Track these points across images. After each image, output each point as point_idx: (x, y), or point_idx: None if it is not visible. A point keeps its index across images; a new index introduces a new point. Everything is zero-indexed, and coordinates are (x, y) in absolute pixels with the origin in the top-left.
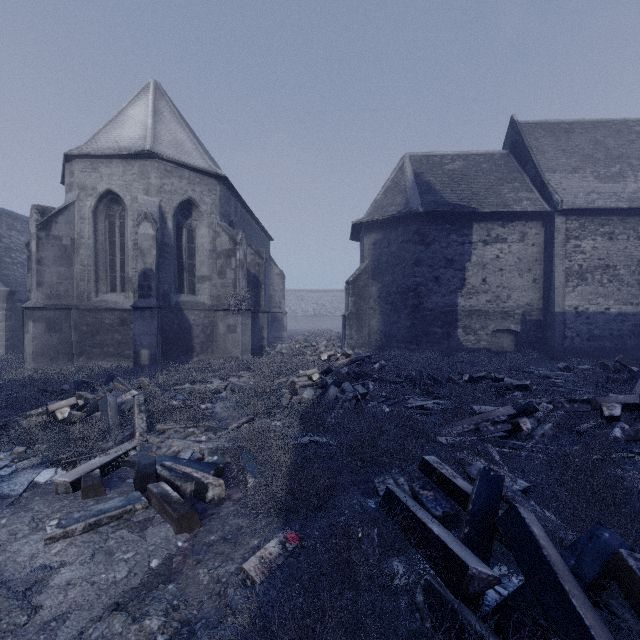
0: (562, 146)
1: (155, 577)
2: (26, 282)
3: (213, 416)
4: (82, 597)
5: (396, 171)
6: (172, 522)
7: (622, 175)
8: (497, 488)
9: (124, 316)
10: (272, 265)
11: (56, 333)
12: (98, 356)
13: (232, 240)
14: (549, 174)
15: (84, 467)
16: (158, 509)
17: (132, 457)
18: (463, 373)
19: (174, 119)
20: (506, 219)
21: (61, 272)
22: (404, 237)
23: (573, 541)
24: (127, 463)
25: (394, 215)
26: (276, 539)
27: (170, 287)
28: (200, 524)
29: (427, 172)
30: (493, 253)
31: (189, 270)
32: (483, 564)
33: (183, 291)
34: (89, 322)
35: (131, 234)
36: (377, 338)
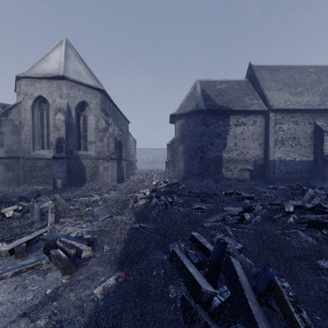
0: (273, 78)
1: (47, 298)
2: None
3: (92, 214)
4: (6, 310)
5: (192, 88)
6: (60, 270)
7: (302, 93)
8: (223, 248)
9: (48, 162)
10: (129, 135)
11: (11, 171)
12: (34, 183)
13: (106, 123)
14: (267, 91)
15: (17, 242)
16: (54, 263)
17: (44, 236)
18: (222, 191)
19: (76, 59)
20: (246, 113)
21: (14, 139)
22: (196, 122)
23: (256, 273)
24: (41, 239)
25: (191, 111)
26: (113, 277)
27: (73, 147)
28: (76, 270)
29: (208, 89)
30: (240, 130)
31: (84, 138)
32: (210, 286)
33: (80, 149)
34: (29, 165)
35: (52, 119)
36: (182, 173)
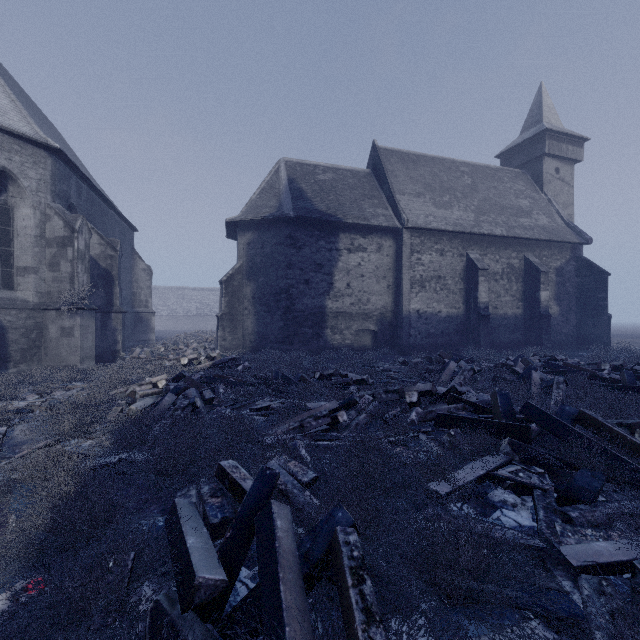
0: (410, 173)
1: None
2: None
3: (6, 442)
4: None
5: (272, 174)
6: None
7: (450, 204)
8: (269, 486)
9: None
10: (136, 259)
11: None
12: None
13: (68, 226)
14: (400, 196)
15: None
16: None
17: None
18: (316, 371)
19: None
20: (366, 231)
21: None
22: (277, 239)
23: (315, 525)
24: None
25: (267, 217)
26: (8, 592)
27: None
28: None
29: (300, 179)
30: (356, 260)
31: (3, 259)
32: (220, 569)
33: None
34: None
35: None
36: (252, 339)
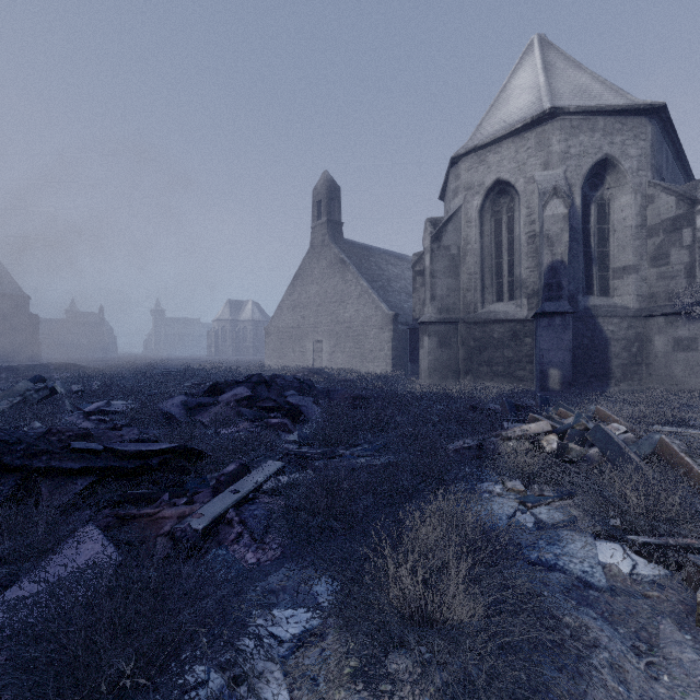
0: None
1: None
2: (402, 307)
3: None
4: None
5: None
6: None
7: None
8: None
9: (516, 328)
10: None
11: (445, 349)
12: (485, 376)
13: (683, 200)
14: None
15: None
16: None
17: None
18: None
19: (569, 65)
20: None
21: (449, 284)
22: None
23: None
24: None
25: None
26: None
27: (576, 287)
28: None
29: None
30: None
31: (599, 262)
32: None
33: (591, 292)
34: (476, 337)
35: (524, 226)
36: None
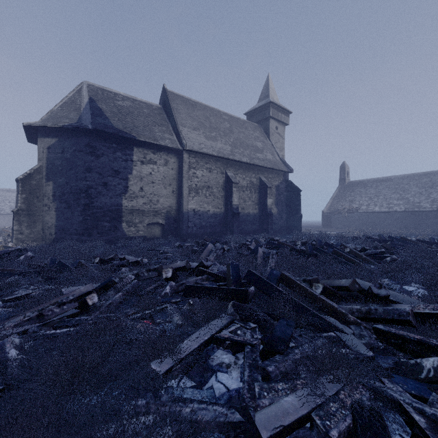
0: (190, 113)
1: None
2: None
3: None
4: None
5: (74, 92)
6: None
7: (216, 138)
8: None
9: None
10: None
11: None
12: None
13: None
14: (182, 127)
15: None
16: None
17: None
18: (97, 257)
19: None
20: (156, 149)
21: None
22: (77, 147)
23: None
24: None
25: (66, 126)
26: None
27: None
28: None
29: (101, 101)
30: (148, 170)
31: None
32: None
33: None
34: None
35: None
36: (52, 232)
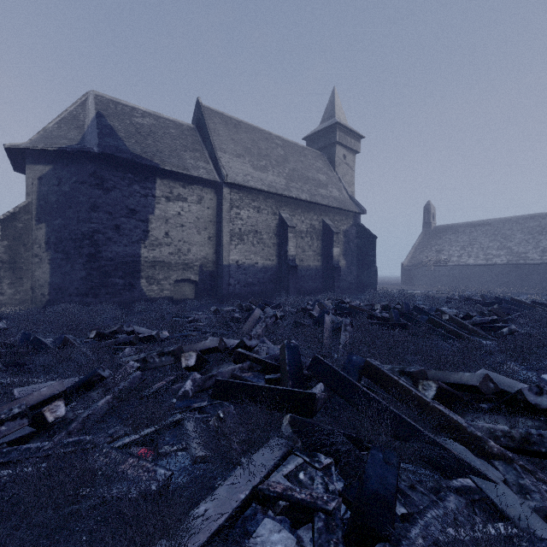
0: (232, 135)
1: None
2: None
3: None
4: None
5: (77, 104)
6: None
7: (266, 168)
8: None
9: None
10: None
11: None
12: None
13: None
14: (221, 153)
15: None
16: None
17: None
18: (93, 329)
19: None
20: (187, 181)
21: None
22: (79, 177)
23: None
24: None
25: (63, 148)
26: None
27: None
28: None
29: (113, 117)
30: (175, 210)
31: None
32: None
33: None
34: None
35: None
36: (44, 292)
